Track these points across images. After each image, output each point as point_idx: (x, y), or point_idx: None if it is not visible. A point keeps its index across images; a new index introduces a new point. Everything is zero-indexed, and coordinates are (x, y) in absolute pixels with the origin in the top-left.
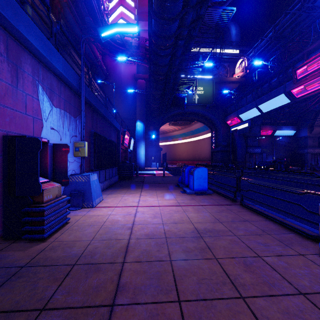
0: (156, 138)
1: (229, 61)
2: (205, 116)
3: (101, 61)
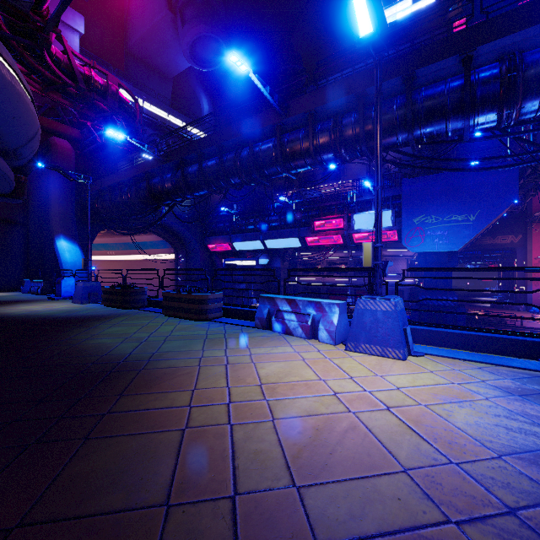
0: None
1: None
2: (173, 230)
3: None
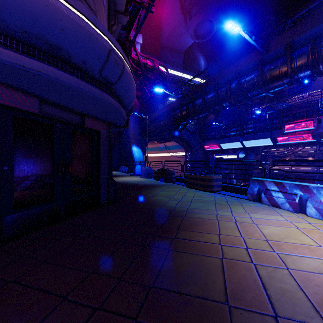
0: None
1: None
2: (184, 138)
3: None
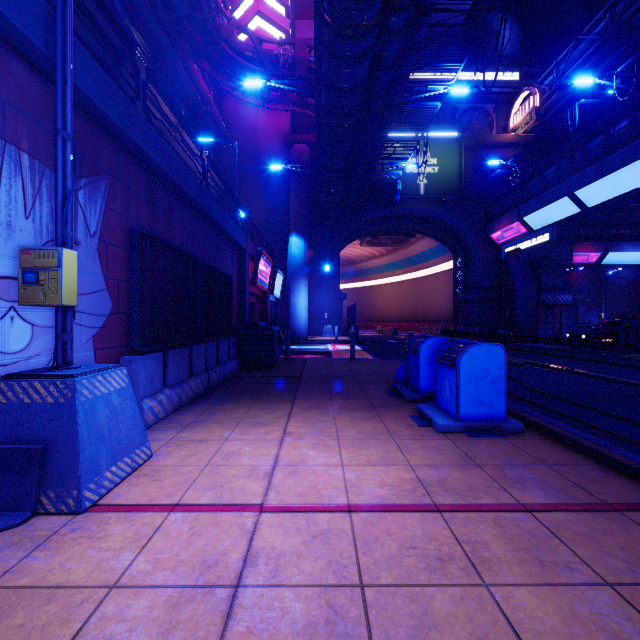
0: (333, 273)
1: (496, 99)
2: (442, 224)
3: (213, 105)
